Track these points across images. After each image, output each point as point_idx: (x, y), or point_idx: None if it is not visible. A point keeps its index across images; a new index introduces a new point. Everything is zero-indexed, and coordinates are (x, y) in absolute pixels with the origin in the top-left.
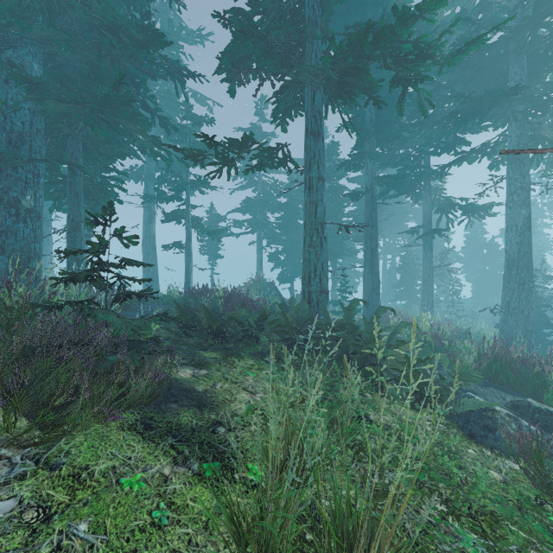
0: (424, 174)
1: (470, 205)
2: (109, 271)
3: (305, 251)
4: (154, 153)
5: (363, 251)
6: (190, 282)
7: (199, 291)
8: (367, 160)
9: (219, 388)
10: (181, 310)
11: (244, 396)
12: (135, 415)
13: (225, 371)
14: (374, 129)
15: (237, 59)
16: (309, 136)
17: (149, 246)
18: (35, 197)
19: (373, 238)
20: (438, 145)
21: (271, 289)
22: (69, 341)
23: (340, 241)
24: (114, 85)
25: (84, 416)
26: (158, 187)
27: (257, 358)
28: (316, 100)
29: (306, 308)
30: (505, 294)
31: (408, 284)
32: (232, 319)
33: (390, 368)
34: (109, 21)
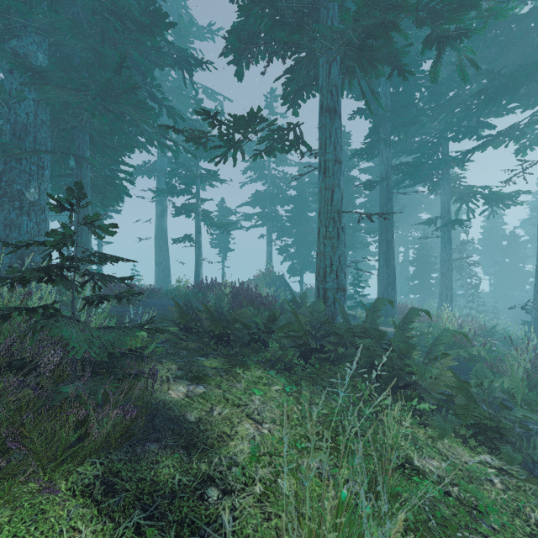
0: (443, 161)
1: (494, 193)
2: (71, 270)
3: (320, 244)
4: (161, 144)
5: (375, 243)
6: (200, 275)
7: (207, 285)
8: (382, 147)
9: (216, 415)
10: (182, 310)
11: (248, 427)
12: (96, 467)
13: (227, 387)
14: (390, 114)
15: (244, 38)
16: (324, 114)
17: (162, 240)
18: (40, 190)
19: (389, 230)
20: (459, 130)
21: (281, 283)
22: (20, 360)
23: (352, 233)
24: (115, 69)
25: (6, 487)
26: (169, 181)
27: (266, 367)
28: (332, 73)
29: (322, 309)
30: (537, 289)
31: (422, 278)
32: (236, 321)
33: (435, 392)
34: (110, 1)
